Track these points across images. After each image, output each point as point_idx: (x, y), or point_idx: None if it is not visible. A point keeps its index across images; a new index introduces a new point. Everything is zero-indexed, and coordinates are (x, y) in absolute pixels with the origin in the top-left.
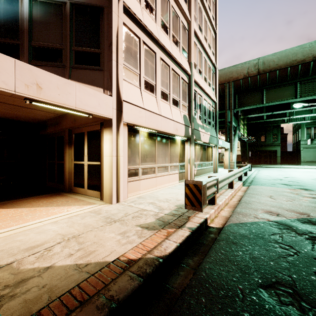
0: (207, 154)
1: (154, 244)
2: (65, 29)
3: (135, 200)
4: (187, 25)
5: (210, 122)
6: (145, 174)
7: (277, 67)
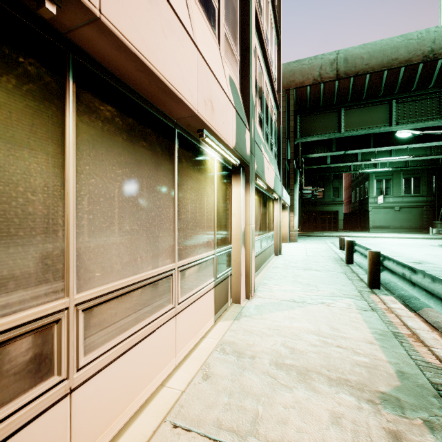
0: (267, 217)
1: None
2: None
3: None
4: None
5: (272, 146)
6: None
7: (367, 69)
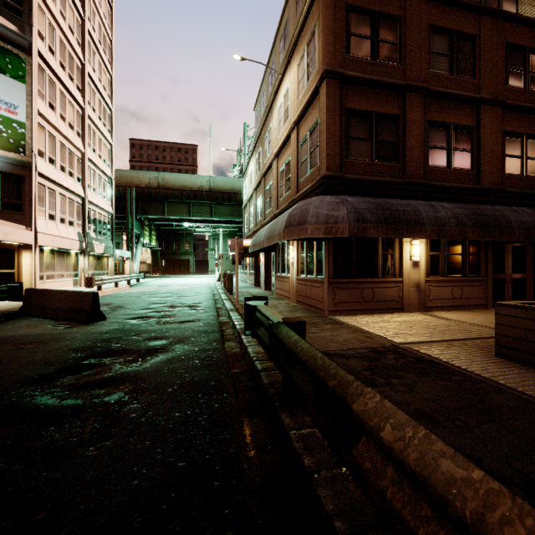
0: (102, 264)
1: None
2: None
3: None
4: (81, 155)
5: (105, 233)
6: (48, 279)
7: (174, 187)
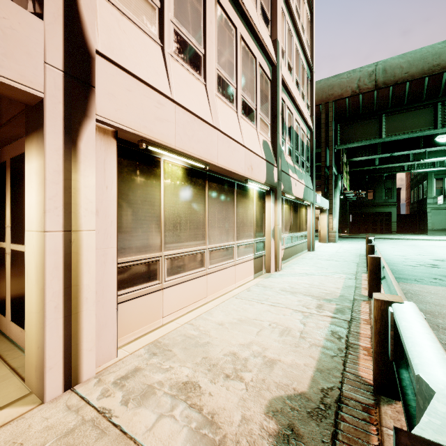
0: (299, 219)
1: None
2: None
3: (136, 368)
4: None
5: (303, 163)
6: (177, 271)
7: (407, 78)
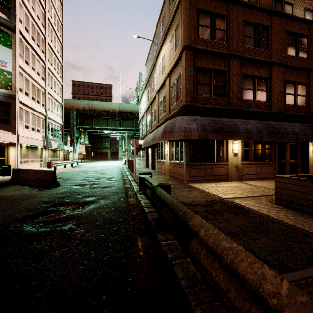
0: (56, 154)
1: None
2: None
3: None
4: (44, 91)
5: (58, 136)
6: (25, 163)
7: (98, 109)
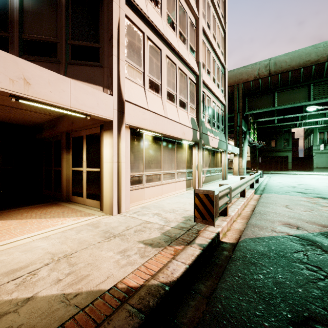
0: (215, 160)
1: (159, 266)
2: (61, 21)
3: (138, 211)
4: (195, 22)
5: (218, 126)
6: (149, 181)
7: (289, 68)
